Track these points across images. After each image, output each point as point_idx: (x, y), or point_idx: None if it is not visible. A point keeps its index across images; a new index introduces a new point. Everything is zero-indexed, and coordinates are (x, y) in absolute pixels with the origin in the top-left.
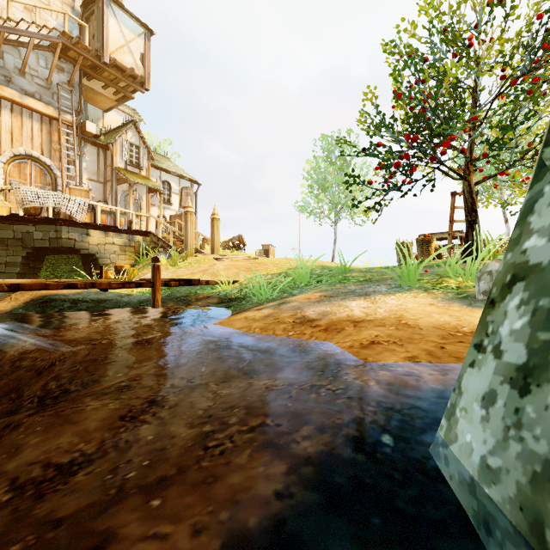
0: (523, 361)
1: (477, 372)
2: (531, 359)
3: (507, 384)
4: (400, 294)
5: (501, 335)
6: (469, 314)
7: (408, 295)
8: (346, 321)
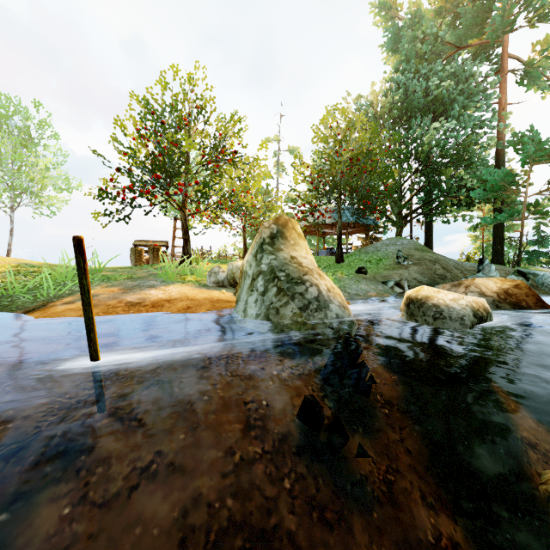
0: (263, 290)
1: (252, 297)
2: (265, 289)
3: (260, 296)
4: (173, 285)
5: (258, 286)
6: (212, 293)
7: (178, 285)
8: (162, 301)
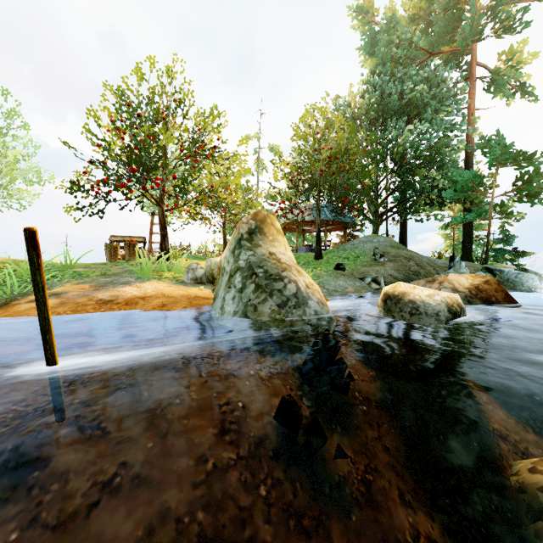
0: (241, 287)
1: (230, 293)
2: (243, 286)
3: (238, 293)
4: (148, 282)
5: (235, 283)
6: (189, 289)
7: (154, 282)
8: (136, 298)
